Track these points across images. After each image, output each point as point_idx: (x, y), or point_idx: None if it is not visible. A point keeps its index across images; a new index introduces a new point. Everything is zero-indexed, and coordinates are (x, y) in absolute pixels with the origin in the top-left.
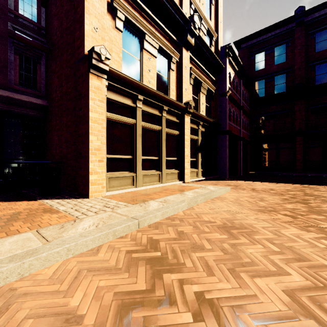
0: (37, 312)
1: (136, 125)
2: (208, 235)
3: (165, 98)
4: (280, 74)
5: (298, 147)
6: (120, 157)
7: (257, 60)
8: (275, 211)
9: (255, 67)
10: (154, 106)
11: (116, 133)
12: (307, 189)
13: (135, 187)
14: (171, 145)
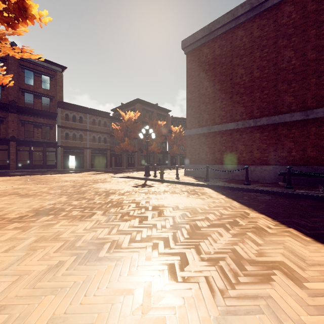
0: (2, 200)
1: None
2: (14, 190)
3: None
4: None
5: (12, 150)
6: None
7: None
8: (27, 184)
9: None
10: None
11: None
12: (30, 177)
13: None
14: None
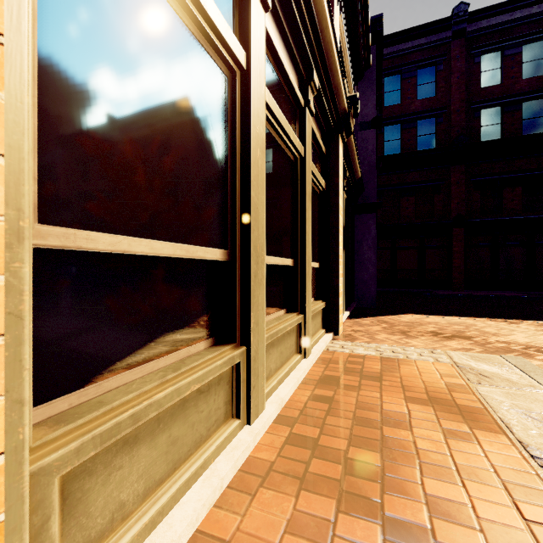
0: None
1: (246, 84)
2: None
3: (325, 35)
4: (426, 117)
5: (456, 247)
6: (166, 251)
7: (387, 87)
8: None
9: (384, 99)
10: (291, 48)
11: (137, 57)
12: None
13: (242, 425)
14: (312, 221)
